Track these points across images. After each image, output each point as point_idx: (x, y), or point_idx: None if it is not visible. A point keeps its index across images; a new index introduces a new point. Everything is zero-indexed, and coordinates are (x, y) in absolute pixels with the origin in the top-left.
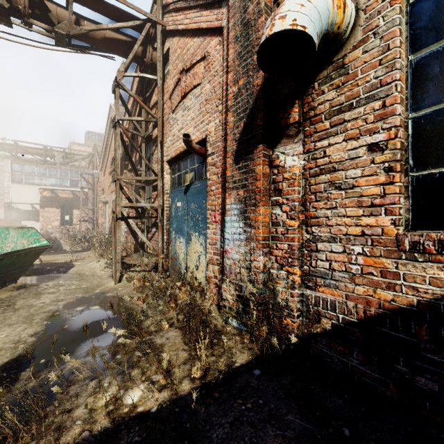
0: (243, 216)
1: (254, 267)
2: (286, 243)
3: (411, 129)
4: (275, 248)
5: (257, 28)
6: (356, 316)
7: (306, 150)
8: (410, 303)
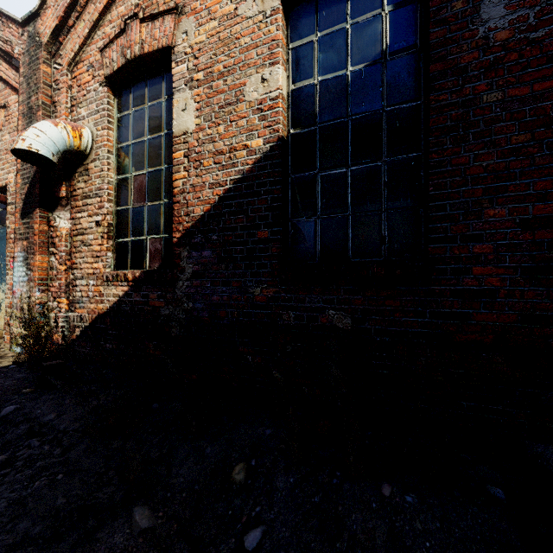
0: (26, 262)
1: (32, 301)
2: (58, 282)
3: (116, 216)
4: (51, 286)
5: (37, 118)
6: (89, 322)
7: (72, 217)
8: (107, 308)
